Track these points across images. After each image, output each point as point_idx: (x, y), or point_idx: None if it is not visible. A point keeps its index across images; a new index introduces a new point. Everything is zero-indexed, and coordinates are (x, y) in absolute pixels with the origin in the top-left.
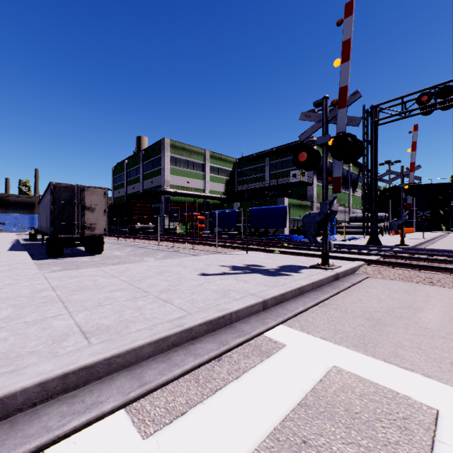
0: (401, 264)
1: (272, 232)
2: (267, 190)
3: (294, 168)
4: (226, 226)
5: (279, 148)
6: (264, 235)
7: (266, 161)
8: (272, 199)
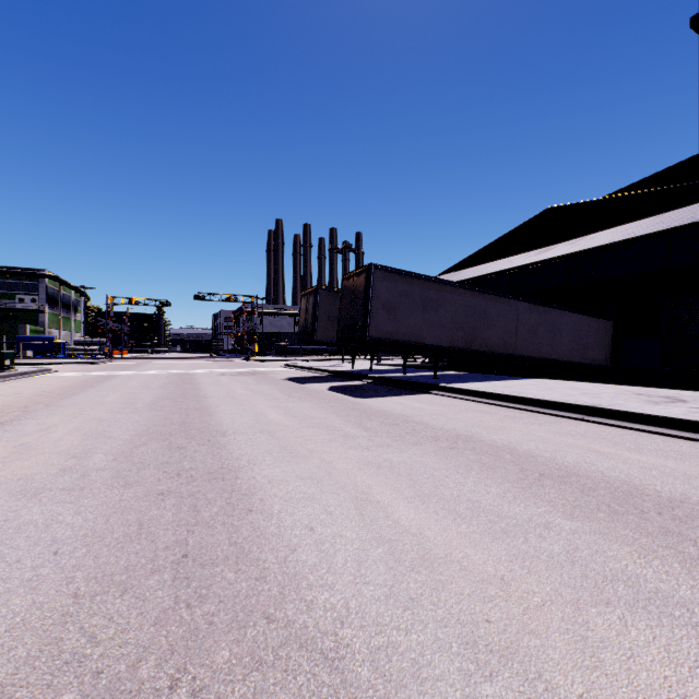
0: (125, 358)
1: None
2: None
3: (22, 292)
4: None
5: (3, 270)
6: None
7: None
8: (12, 324)
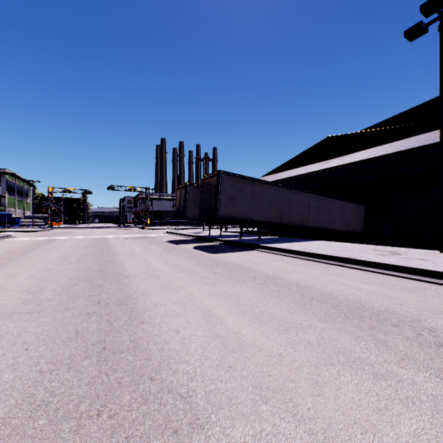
0: (61, 228)
1: None
2: None
3: None
4: None
5: None
6: None
7: None
8: None
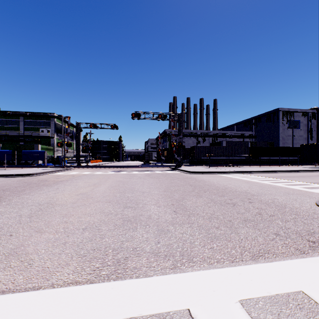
0: (80, 167)
1: (30, 163)
2: (22, 137)
3: (42, 127)
4: (2, 159)
5: (32, 113)
6: (26, 164)
7: (21, 118)
8: (31, 144)
